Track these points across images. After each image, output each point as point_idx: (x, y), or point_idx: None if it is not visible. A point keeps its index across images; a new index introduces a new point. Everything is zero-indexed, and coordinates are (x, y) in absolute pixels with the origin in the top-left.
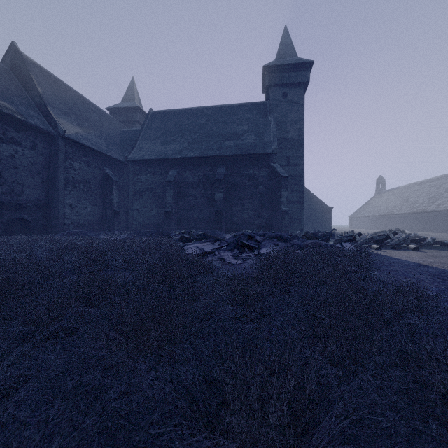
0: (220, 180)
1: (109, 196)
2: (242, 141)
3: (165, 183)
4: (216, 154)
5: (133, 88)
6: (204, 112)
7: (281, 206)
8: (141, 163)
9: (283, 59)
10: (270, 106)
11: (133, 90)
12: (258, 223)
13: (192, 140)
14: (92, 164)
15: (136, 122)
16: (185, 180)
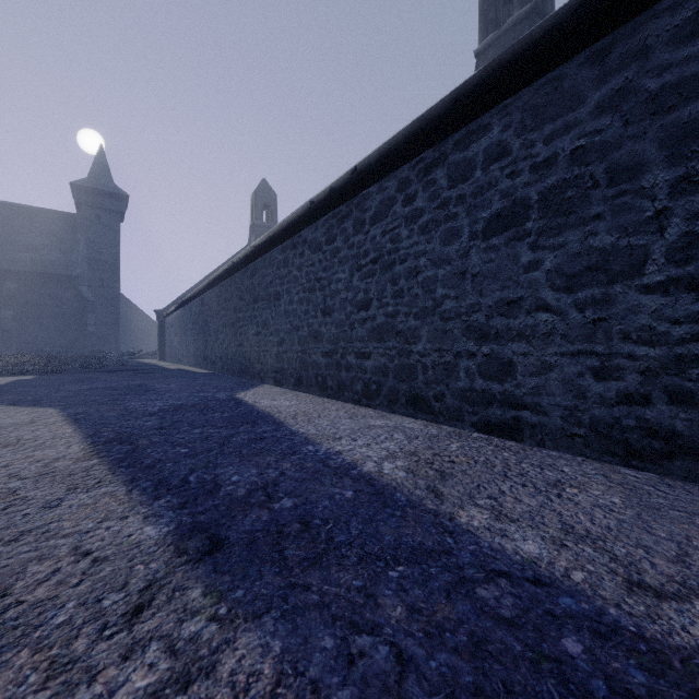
0: (10, 297)
1: None
2: (42, 257)
3: None
4: (3, 267)
5: None
6: None
7: (88, 328)
8: None
9: (96, 181)
10: (81, 224)
11: None
12: (63, 344)
13: None
14: None
15: None
16: None
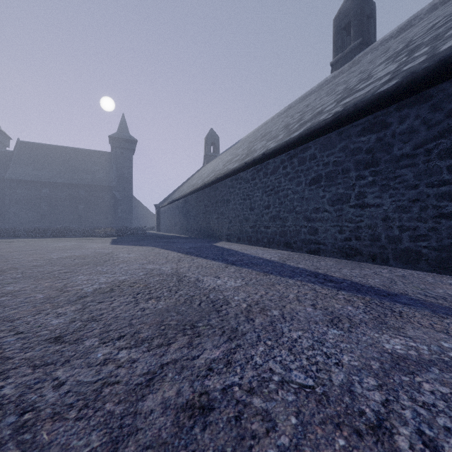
0: (82, 198)
1: None
2: (96, 176)
3: (39, 197)
4: (79, 183)
5: None
6: (67, 151)
7: (118, 214)
8: (17, 181)
9: (121, 133)
10: (113, 158)
11: None
12: (106, 222)
13: (59, 170)
14: None
15: None
16: (55, 196)
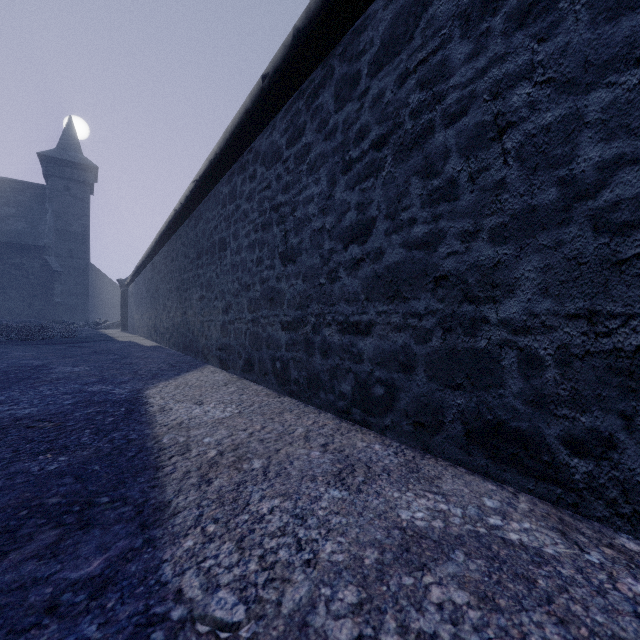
0: None
1: None
2: (7, 226)
3: None
4: None
5: None
6: None
7: (54, 298)
8: None
9: (65, 152)
10: (49, 195)
11: None
12: (29, 314)
13: None
14: None
15: None
16: None
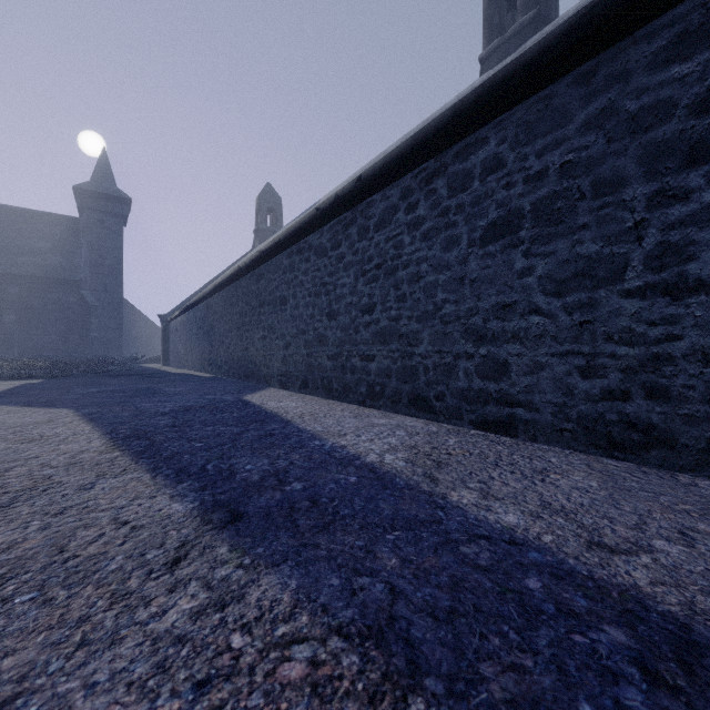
0: (12, 301)
1: None
2: (44, 261)
3: None
4: (6, 271)
5: None
6: None
7: (91, 332)
8: None
9: (99, 184)
10: (83, 228)
11: None
12: (65, 349)
13: None
14: None
15: None
16: None
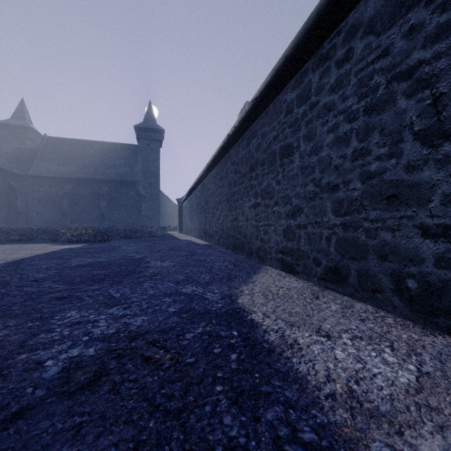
0: (104, 195)
1: (14, 201)
2: (119, 171)
3: (61, 194)
4: (101, 178)
5: (23, 108)
6: (92, 145)
7: (142, 212)
8: (40, 178)
9: (147, 123)
10: (139, 150)
11: (23, 110)
12: (129, 222)
13: (83, 165)
14: (0, 178)
15: (27, 139)
16: (77, 193)
